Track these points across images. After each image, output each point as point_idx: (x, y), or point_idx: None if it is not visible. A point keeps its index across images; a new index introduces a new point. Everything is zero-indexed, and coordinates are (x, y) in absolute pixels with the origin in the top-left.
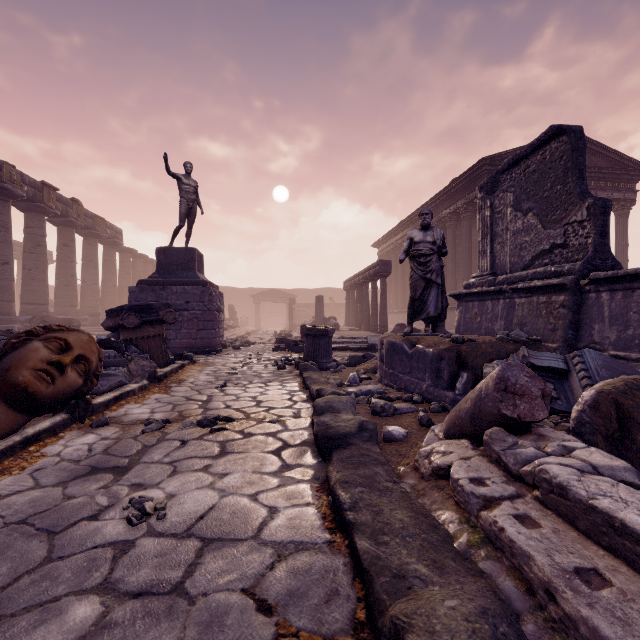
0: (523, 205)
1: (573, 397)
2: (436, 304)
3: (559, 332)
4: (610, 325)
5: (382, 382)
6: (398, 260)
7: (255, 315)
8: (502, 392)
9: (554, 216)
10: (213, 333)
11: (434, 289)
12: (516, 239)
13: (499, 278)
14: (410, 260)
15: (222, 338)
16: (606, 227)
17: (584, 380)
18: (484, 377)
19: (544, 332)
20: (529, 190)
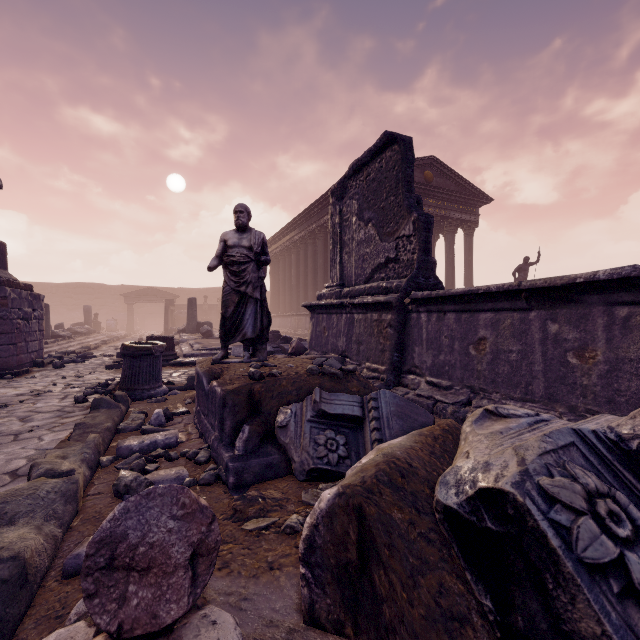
0: (365, 214)
1: (364, 453)
2: (255, 323)
3: (387, 353)
4: (427, 349)
5: (193, 421)
6: (286, 262)
7: (127, 317)
8: (99, 573)
9: (389, 228)
10: (11, 349)
11: (251, 305)
12: (360, 250)
13: (344, 290)
14: (224, 268)
15: (38, 353)
16: (429, 244)
17: (374, 433)
18: (275, 427)
19: (376, 352)
20: (370, 199)
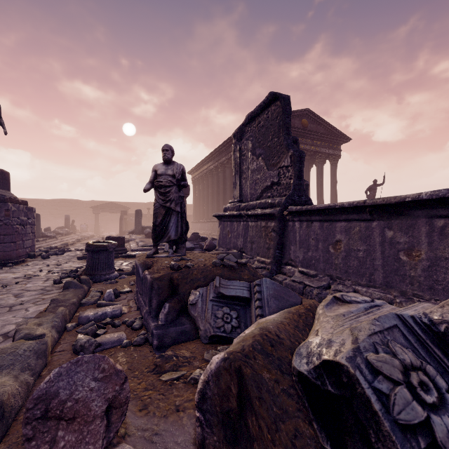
0: (257, 151)
1: (250, 324)
2: (177, 229)
3: (271, 250)
4: (299, 247)
5: (133, 298)
6: (204, 184)
7: (94, 223)
8: (36, 422)
9: (273, 161)
10: (12, 246)
11: (174, 216)
12: (253, 176)
13: (242, 205)
14: (155, 190)
15: (31, 248)
16: (301, 172)
17: (257, 310)
18: (188, 304)
19: (263, 249)
20: (260, 140)
